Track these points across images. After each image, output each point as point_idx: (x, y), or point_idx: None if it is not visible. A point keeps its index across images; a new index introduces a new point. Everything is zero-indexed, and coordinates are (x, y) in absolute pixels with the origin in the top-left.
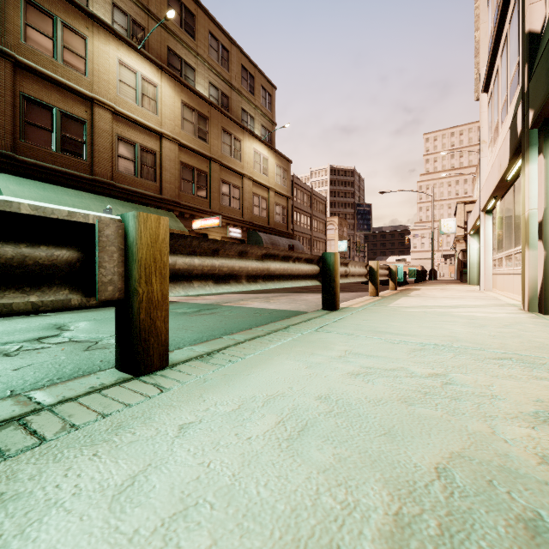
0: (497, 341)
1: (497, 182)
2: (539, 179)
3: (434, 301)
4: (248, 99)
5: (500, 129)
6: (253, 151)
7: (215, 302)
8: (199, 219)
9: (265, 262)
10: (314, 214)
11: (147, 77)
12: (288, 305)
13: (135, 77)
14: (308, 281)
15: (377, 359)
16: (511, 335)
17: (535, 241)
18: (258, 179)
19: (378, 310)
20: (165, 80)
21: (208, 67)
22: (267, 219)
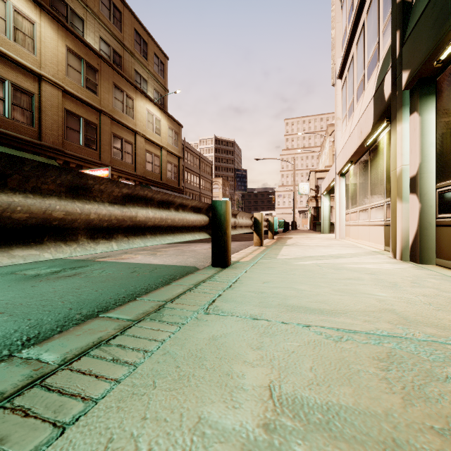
0: (450, 317)
1: (357, 147)
2: (413, 136)
3: (313, 250)
4: (141, 62)
5: (356, 105)
6: (146, 111)
7: (92, 256)
8: (87, 169)
9: (128, 208)
10: (202, 174)
11: (22, 11)
12: (175, 259)
13: (4, 6)
14: (195, 234)
15: (353, 429)
16: (445, 301)
17: (407, 195)
18: (151, 138)
19: (272, 265)
20: (46, 20)
21: (99, 21)
22: (159, 175)
